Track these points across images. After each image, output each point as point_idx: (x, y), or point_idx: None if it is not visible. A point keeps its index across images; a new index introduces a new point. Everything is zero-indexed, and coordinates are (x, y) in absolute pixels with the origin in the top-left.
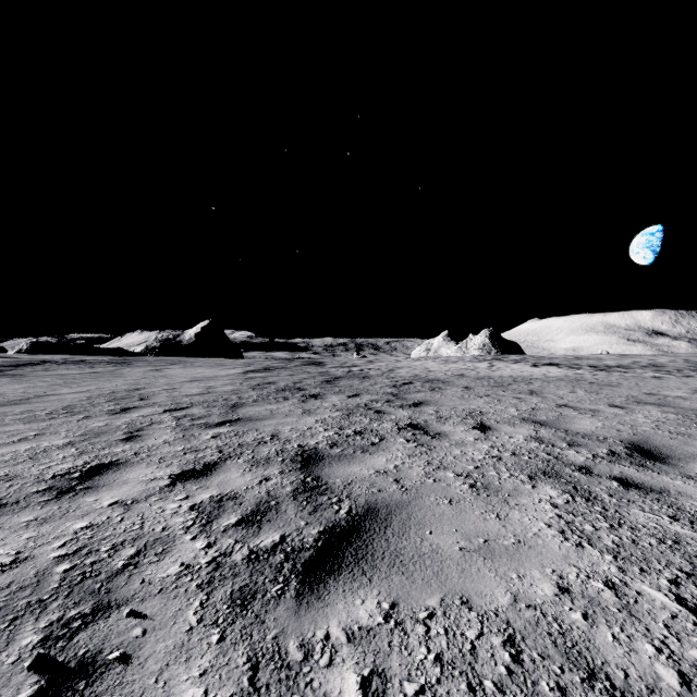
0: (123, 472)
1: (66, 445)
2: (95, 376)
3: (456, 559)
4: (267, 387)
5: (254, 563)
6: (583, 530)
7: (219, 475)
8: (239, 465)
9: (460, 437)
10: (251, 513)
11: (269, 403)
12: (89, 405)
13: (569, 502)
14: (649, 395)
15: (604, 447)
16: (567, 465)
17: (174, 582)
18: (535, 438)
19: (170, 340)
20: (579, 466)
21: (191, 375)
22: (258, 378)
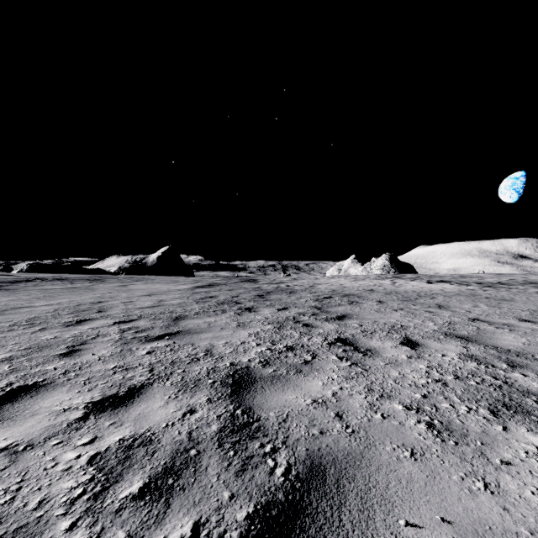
0: (40, 397)
1: (3, 361)
2: (72, 290)
3: None
4: (209, 300)
5: None
6: None
7: (140, 404)
8: (165, 389)
9: (391, 354)
10: (161, 472)
11: (208, 316)
12: (52, 317)
13: None
14: None
15: None
16: (525, 394)
17: None
18: (469, 356)
19: (137, 262)
20: None
21: (149, 290)
22: (203, 292)
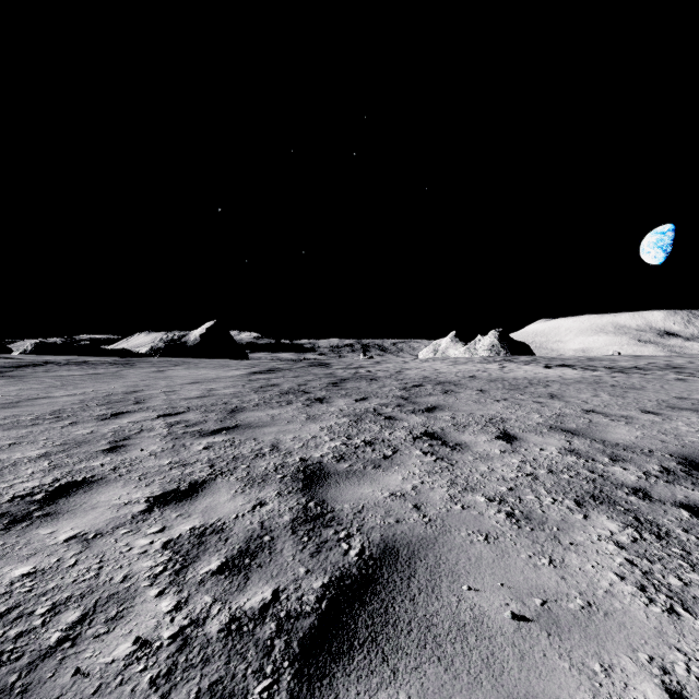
0: (95, 492)
1: (40, 458)
2: (95, 377)
3: (510, 634)
4: (270, 389)
5: (234, 639)
6: (669, 586)
7: (206, 497)
8: (230, 484)
9: (483, 449)
10: (237, 554)
11: (271, 407)
12: (80, 409)
13: (636, 540)
14: (681, 400)
15: (654, 462)
16: (618, 486)
17: (120, 672)
18: (570, 450)
19: (175, 341)
20: (633, 488)
21: (193, 376)
22: (262, 380)
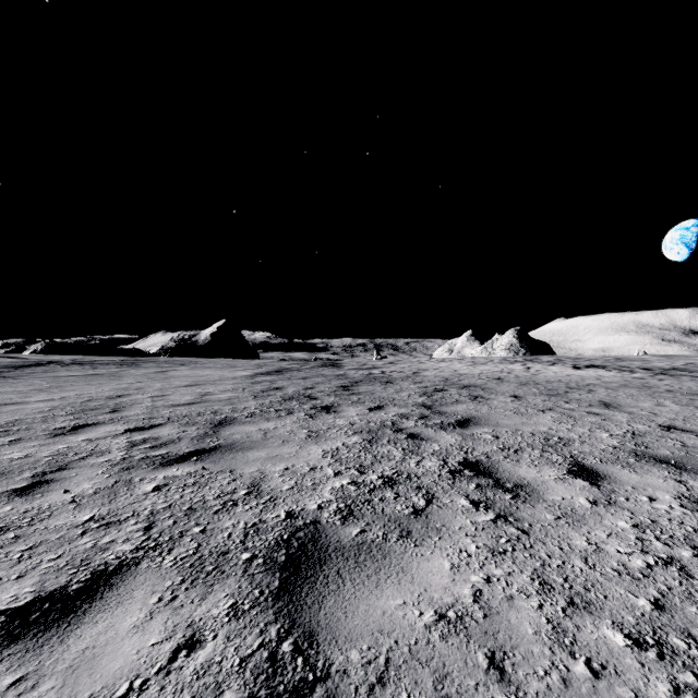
0: None
1: None
2: (90, 378)
3: None
4: (272, 394)
5: None
6: None
7: (98, 618)
8: (157, 577)
9: (561, 496)
10: None
11: (267, 419)
12: (40, 420)
13: None
14: None
15: None
16: None
17: None
18: (696, 502)
19: (186, 340)
20: None
21: (194, 378)
22: (266, 382)
